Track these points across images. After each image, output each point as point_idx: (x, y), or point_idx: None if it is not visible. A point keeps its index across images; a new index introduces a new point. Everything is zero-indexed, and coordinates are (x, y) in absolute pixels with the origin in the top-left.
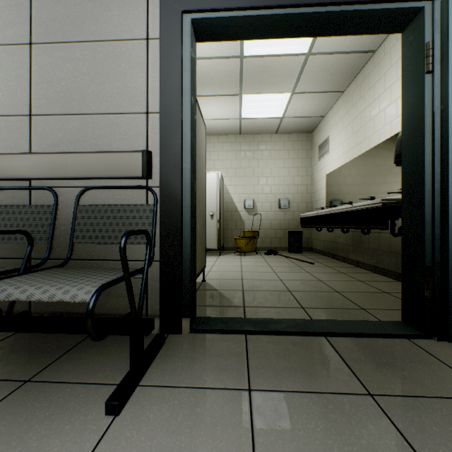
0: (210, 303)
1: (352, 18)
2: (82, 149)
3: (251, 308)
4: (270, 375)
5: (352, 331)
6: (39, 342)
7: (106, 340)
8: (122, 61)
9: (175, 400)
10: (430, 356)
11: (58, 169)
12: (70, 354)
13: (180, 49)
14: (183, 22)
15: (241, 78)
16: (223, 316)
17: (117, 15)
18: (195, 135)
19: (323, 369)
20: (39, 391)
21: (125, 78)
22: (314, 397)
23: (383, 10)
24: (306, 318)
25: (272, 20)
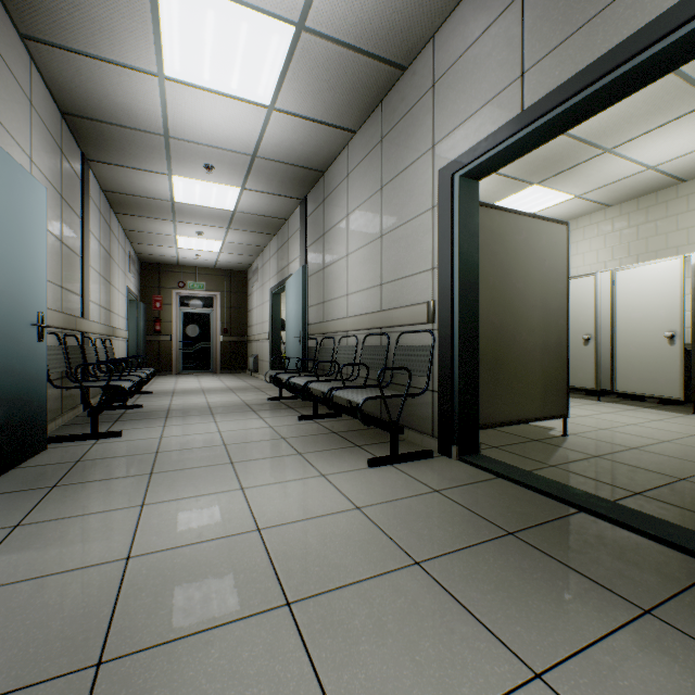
0: (520, 452)
1: (634, 74)
2: (401, 304)
3: (557, 469)
4: (462, 494)
5: (622, 520)
6: (377, 435)
7: (405, 445)
8: (420, 231)
9: (396, 475)
10: (687, 580)
11: (390, 321)
12: (382, 444)
13: (450, 208)
14: (453, 183)
15: (694, 83)
16: (508, 463)
17: (417, 197)
18: (477, 273)
19: (511, 513)
20: (357, 450)
21: (421, 244)
22: (465, 511)
23: (673, 42)
24: (604, 498)
25: (529, 137)
